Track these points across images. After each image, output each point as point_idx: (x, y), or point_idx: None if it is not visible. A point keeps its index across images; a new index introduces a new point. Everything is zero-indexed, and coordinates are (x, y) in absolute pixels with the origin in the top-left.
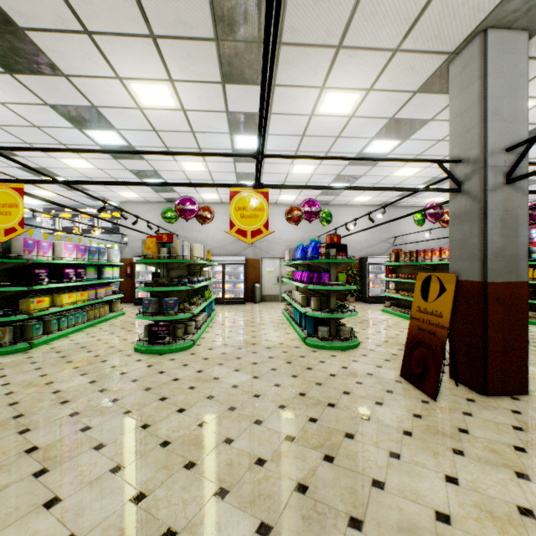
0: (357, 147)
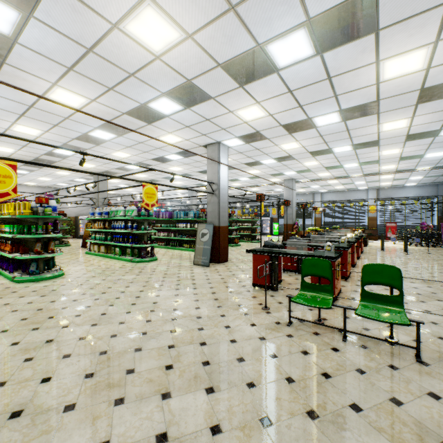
0: (71, 179)
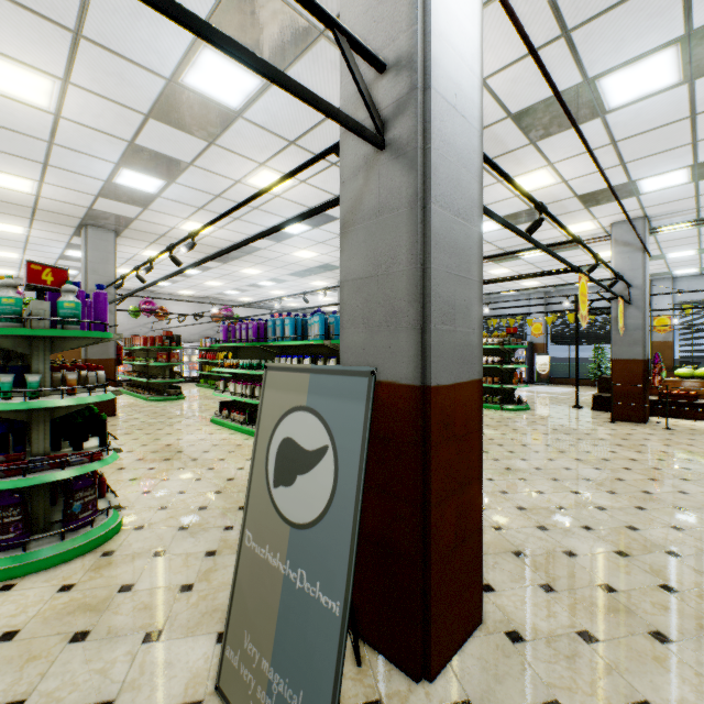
0: (56, 251)
